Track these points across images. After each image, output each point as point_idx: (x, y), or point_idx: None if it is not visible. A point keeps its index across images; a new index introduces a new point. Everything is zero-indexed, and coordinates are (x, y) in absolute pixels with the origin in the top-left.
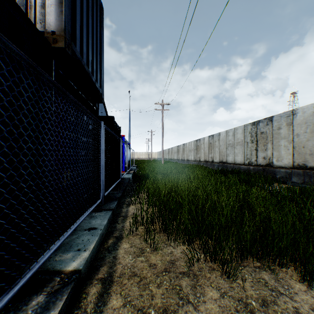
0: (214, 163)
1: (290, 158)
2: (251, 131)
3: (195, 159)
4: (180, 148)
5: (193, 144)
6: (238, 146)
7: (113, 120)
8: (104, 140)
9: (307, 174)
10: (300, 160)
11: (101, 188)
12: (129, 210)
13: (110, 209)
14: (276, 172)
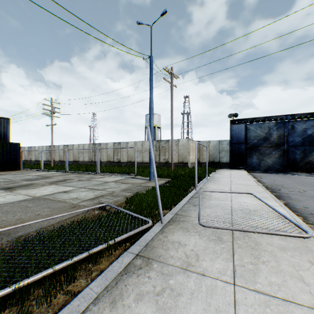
0: (32, 161)
1: (59, 158)
2: (49, 148)
3: None
4: None
5: None
6: (44, 154)
7: None
8: None
9: (62, 162)
10: (61, 159)
11: None
12: None
13: None
14: (56, 163)
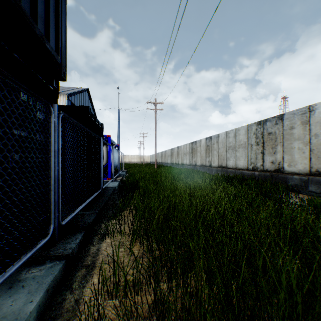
0: (212, 167)
1: (306, 163)
2: (256, 131)
3: (190, 163)
4: (174, 152)
5: (188, 147)
6: (240, 149)
7: (88, 112)
8: (60, 135)
9: None
10: (320, 165)
11: (51, 215)
12: (101, 250)
13: (64, 255)
14: (288, 179)
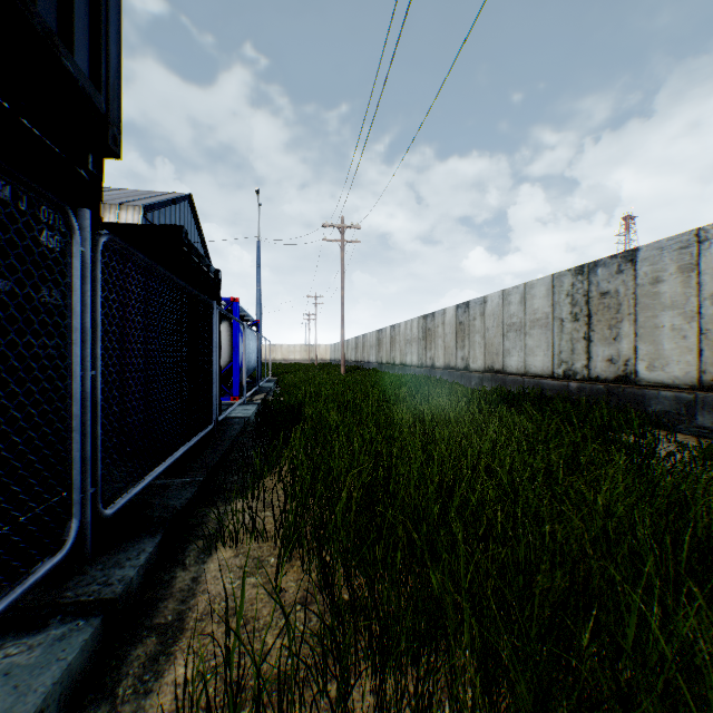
0: (471, 372)
1: (690, 362)
2: (573, 290)
3: (422, 362)
4: (385, 337)
5: (415, 326)
6: (535, 331)
7: (182, 239)
8: (100, 289)
9: None
10: None
11: (74, 495)
12: (203, 581)
13: (100, 600)
14: (648, 399)
